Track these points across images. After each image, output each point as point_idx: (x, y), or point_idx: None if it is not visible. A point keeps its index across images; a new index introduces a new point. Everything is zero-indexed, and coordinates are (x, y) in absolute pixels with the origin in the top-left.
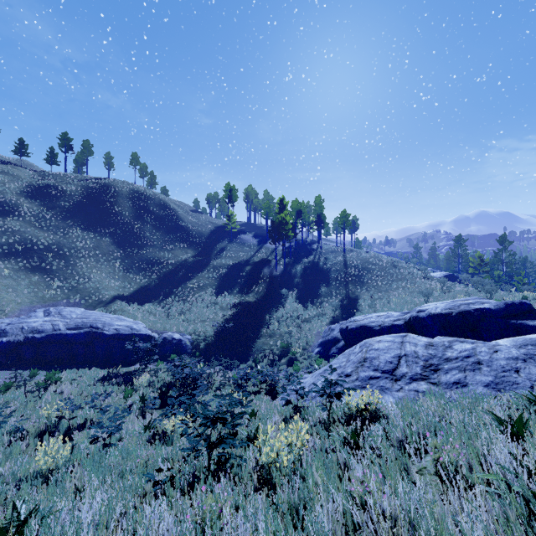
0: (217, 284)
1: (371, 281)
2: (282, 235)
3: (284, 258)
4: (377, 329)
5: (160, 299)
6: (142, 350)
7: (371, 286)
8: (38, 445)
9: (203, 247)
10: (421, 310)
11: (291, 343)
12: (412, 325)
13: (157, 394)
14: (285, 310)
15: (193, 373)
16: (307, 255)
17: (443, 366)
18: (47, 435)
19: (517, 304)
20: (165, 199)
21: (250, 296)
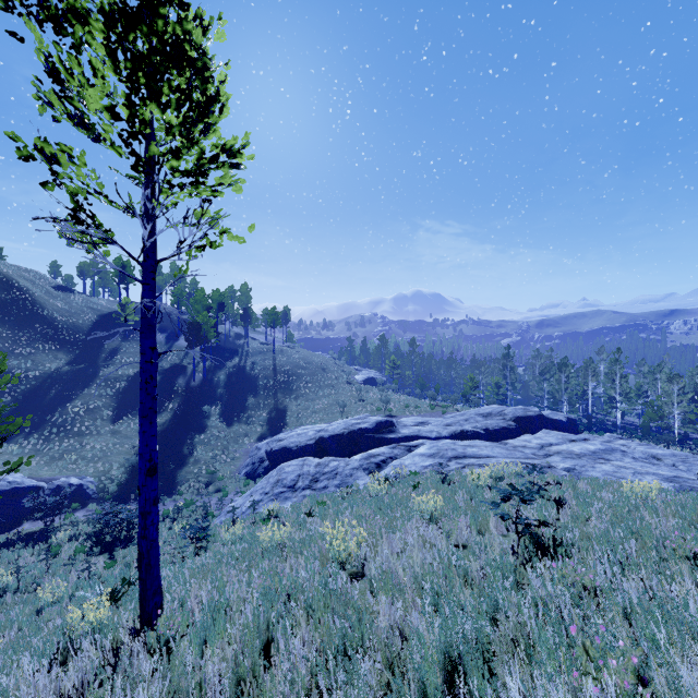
0: (114, 404)
1: (300, 389)
2: (202, 339)
3: (204, 365)
4: (295, 449)
5: (26, 432)
6: (47, 505)
7: (299, 395)
8: (38, 590)
9: (83, 348)
10: (328, 429)
11: (218, 468)
12: (320, 443)
13: (88, 544)
14: (208, 430)
15: (131, 517)
16: (232, 357)
17: (321, 478)
18: (11, 594)
19: (383, 422)
20: (7, 272)
21: (163, 417)
